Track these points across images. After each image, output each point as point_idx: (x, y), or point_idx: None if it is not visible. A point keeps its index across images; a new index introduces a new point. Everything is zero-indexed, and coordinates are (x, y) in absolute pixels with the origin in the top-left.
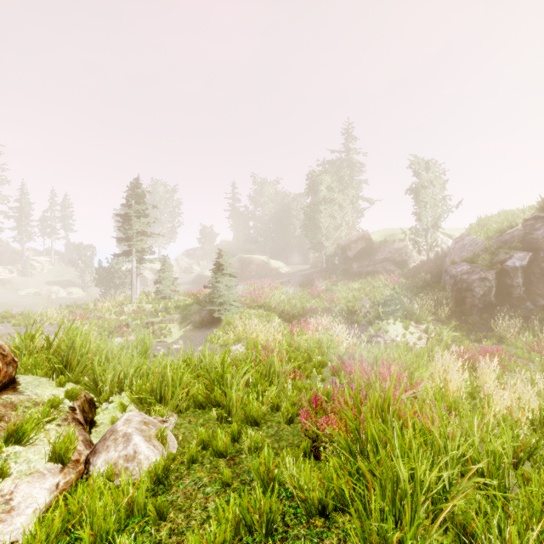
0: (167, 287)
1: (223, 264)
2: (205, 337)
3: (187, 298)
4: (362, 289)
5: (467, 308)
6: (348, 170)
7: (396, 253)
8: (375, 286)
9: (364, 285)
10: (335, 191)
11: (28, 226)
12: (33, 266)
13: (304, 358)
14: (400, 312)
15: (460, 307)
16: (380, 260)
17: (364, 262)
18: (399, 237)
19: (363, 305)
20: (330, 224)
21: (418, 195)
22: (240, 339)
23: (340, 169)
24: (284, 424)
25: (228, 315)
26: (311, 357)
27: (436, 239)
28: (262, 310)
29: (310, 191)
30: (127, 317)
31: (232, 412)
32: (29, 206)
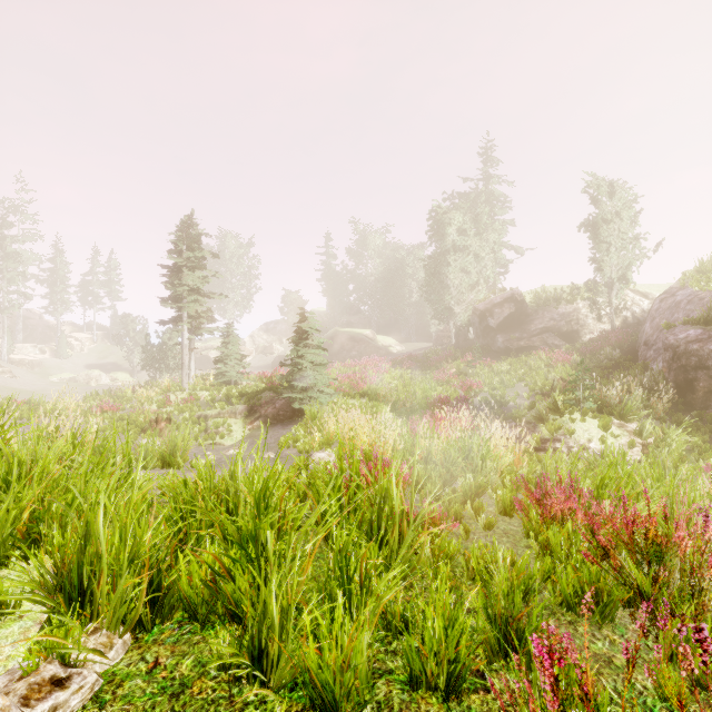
0: (232, 368)
1: (307, 331)
2: (279, 439)
3: (259, 384)
4: (513, 371)
5: (697, 397)
6: (487, 206)
7: (562, 321)
8: (532, 366)
9: (515, 365)
10: (468, 236)
11: (64, 293)
12: (70, 345)
13: (442, 477)
14: (591, 401)
15: (684, 396)
16: (538, 331)
17: (513, 333)
18: (566, 297)
19: (517, 394)
20: (462, 282)
21: (597, 233)
22: (331, 442)
23: (476, 205)
24: (427, 696)
25: (313, 405)
26: (453, 475)
27: (625, 298)
28: (365, 400)
29: (434, 236)
30: (173, 409)
31: (269, 654)
32: (65, 268)
